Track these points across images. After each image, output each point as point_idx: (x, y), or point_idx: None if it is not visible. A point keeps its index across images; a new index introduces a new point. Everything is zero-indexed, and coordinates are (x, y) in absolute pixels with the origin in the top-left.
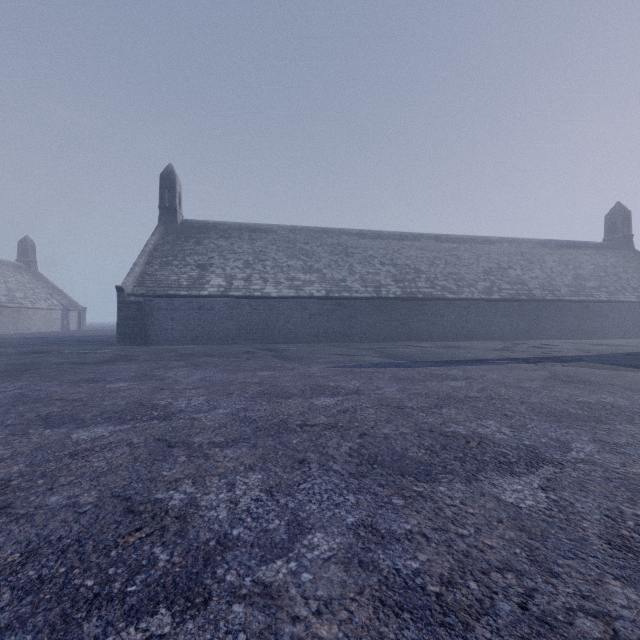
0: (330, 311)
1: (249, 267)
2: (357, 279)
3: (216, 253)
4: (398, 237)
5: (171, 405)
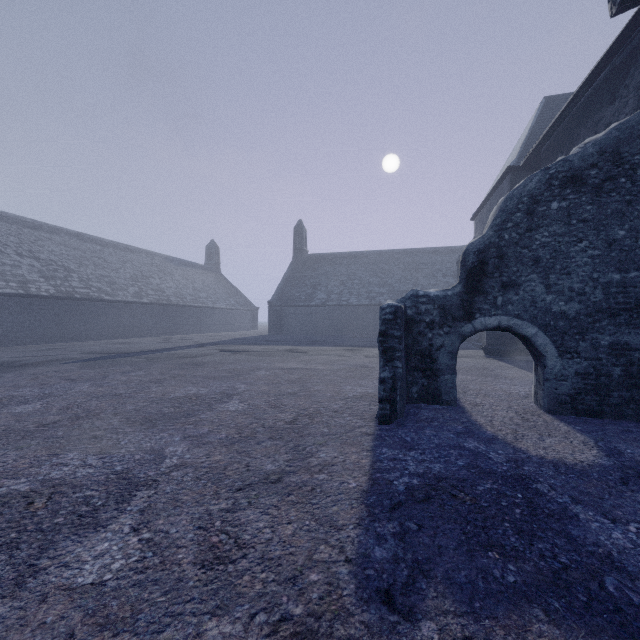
0: None
1: None
2: None
3: None
4: (31, 225)
5: (18, 395)
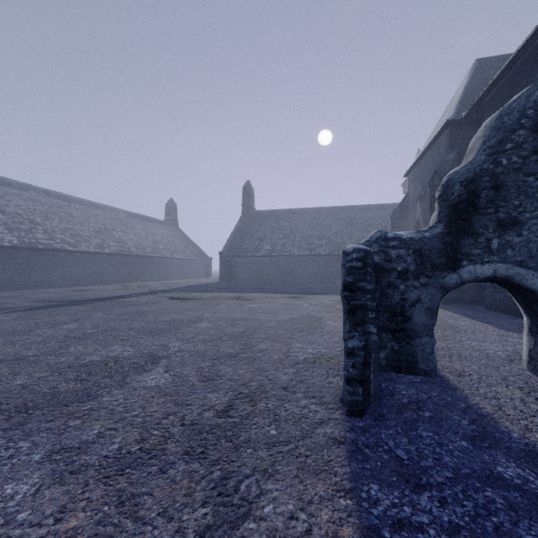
0: None
1: None
2: None
3: None
4: (0, 182)
5: None
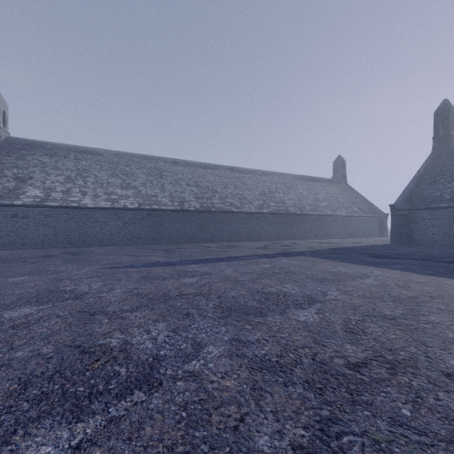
0: (142, 220)
1: (70, 182)
2: (166, 195)
3: (38, 168)
4: (203, 166)
5: None
